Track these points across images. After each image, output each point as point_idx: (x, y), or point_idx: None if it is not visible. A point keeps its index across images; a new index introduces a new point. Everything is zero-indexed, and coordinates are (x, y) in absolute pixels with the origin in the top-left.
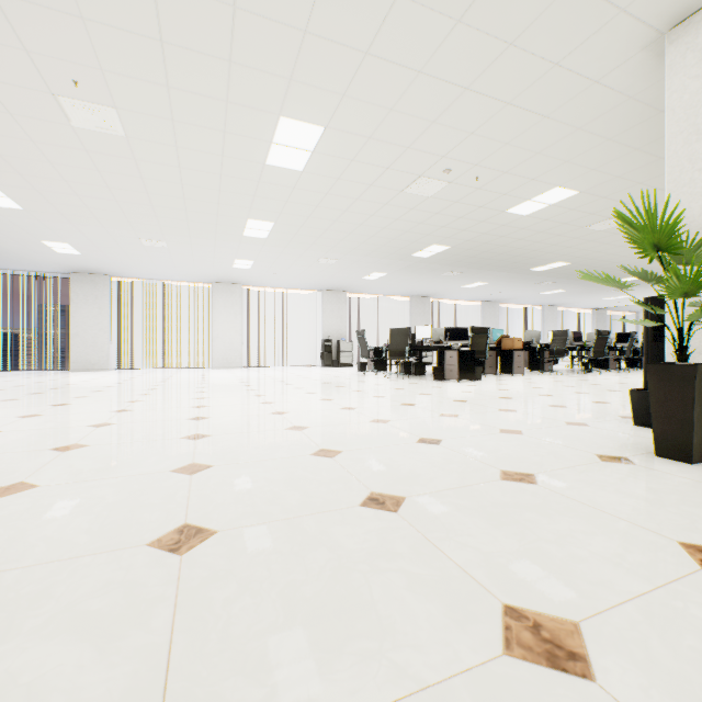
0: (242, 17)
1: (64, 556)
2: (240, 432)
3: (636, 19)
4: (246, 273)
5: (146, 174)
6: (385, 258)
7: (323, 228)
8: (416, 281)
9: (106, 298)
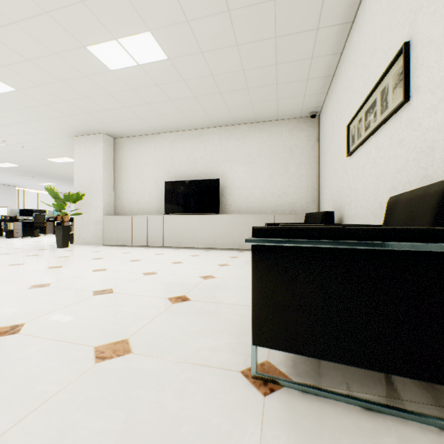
0: None
1: None
2: None
3: (62, 132)
4: None
5: None
6: None
7: None
8: (0, 177)
9: None
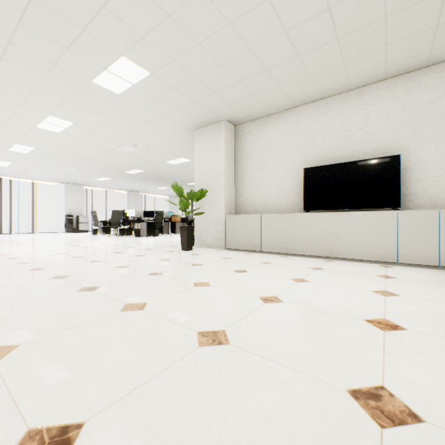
0: (38, 91)
1: (5, 273)
2: (34, 256)
3: (184, 126)
4: (2, 168)
5: None
6: (109, 171)
7: (69, 155)
8: (130, 183)
9: None
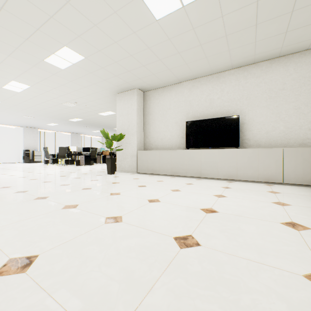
0: (4, 64)
1: None
2: (1, 179)
3: (110, 91)
4: None
5: None
6: (57, 119)
7: (27, 107)
8: (72, 128)
9: None
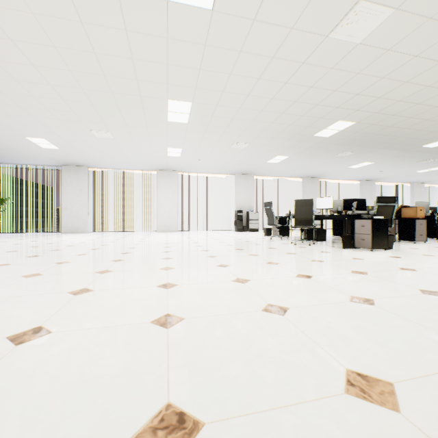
0: None
1: None
2: None
3: None
4: (178, 161)
5: (56, 41)
6: (289, 139)
7: (236, 106)
8: (311, 163)
9: (85, 183)
